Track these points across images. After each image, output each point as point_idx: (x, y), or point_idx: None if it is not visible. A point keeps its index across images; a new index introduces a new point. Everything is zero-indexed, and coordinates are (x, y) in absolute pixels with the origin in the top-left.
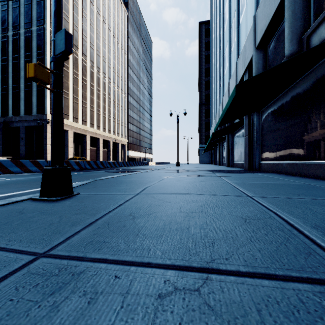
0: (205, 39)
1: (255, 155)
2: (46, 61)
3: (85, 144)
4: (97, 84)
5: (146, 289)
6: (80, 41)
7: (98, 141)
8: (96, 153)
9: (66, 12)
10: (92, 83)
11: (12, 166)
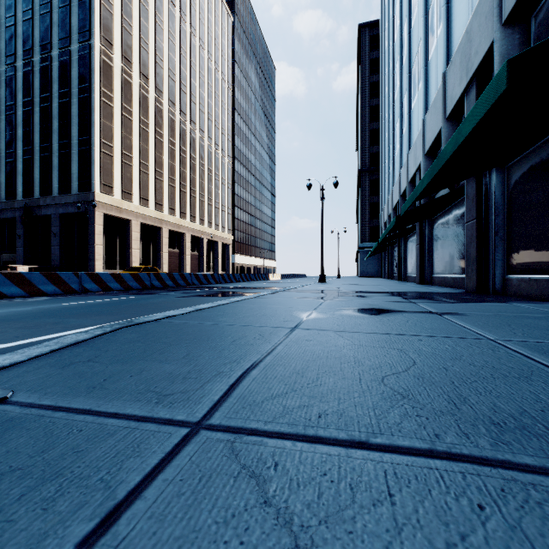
0: (369, 54)
1: (494, 261)
2: (94, 101)
3: (160, 244)
4: (181, 140)
5: None
6: (153, 67)
7: (182, 238)
8: (180, 259)
9: (128, 17)
10: (173, 138)
11: (5, 283)
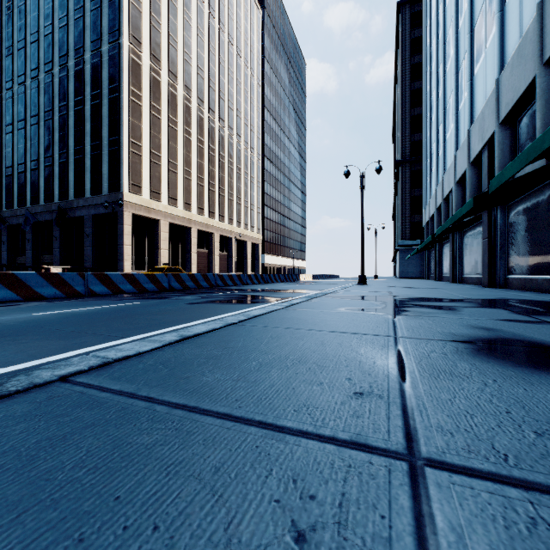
0: (410, 33)
1: None
2: (122, 101)
3: (188, 245)
4: (210, 138)
5: None
6: (181, 64)
7: (211, 238)
8: (208, 259)
9: (157, 15)
10: (201, 136)
11: None
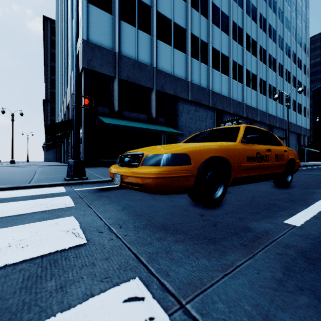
0: (51, 36)
1: None
2: None
3: None
4: None
5: (2, 175)
6: None
7: None
8: None
9: None
10: None
11: None
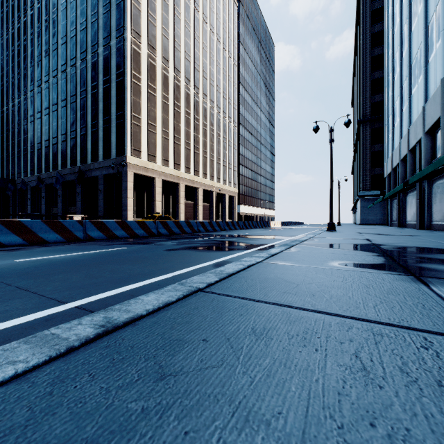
0: (370, 6)
1: None
2: (126, 83)
3: (178, 197)
4: (195, 110)
5: None
6: (172, 51)
7: (196, 192)
8: (194, 209)
9: (153, 12)
10: (188, 109)
11: (2, 232)
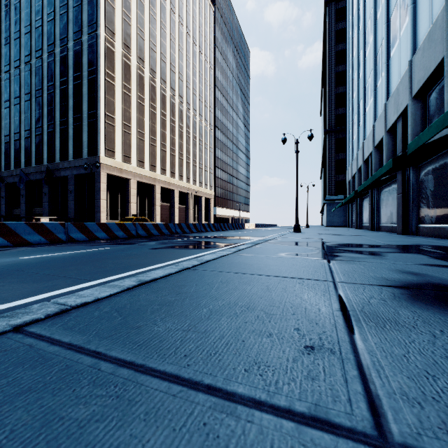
0: (335, 26)
1: None
2: (99, 81)
3: (153, 199)
4: (171, 112)
5: None
6: (147, 51)
7: (172, 194)
8: (170, 211)
9: (127, 11)
10: (164, 110)
11: None
